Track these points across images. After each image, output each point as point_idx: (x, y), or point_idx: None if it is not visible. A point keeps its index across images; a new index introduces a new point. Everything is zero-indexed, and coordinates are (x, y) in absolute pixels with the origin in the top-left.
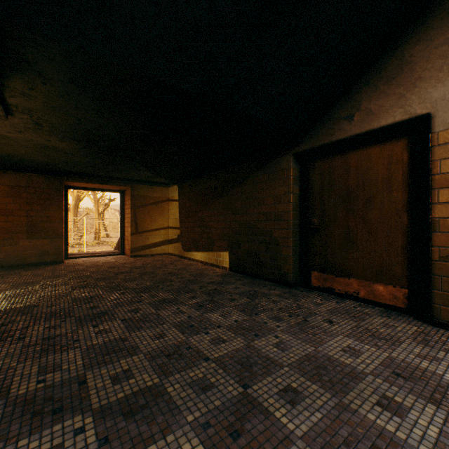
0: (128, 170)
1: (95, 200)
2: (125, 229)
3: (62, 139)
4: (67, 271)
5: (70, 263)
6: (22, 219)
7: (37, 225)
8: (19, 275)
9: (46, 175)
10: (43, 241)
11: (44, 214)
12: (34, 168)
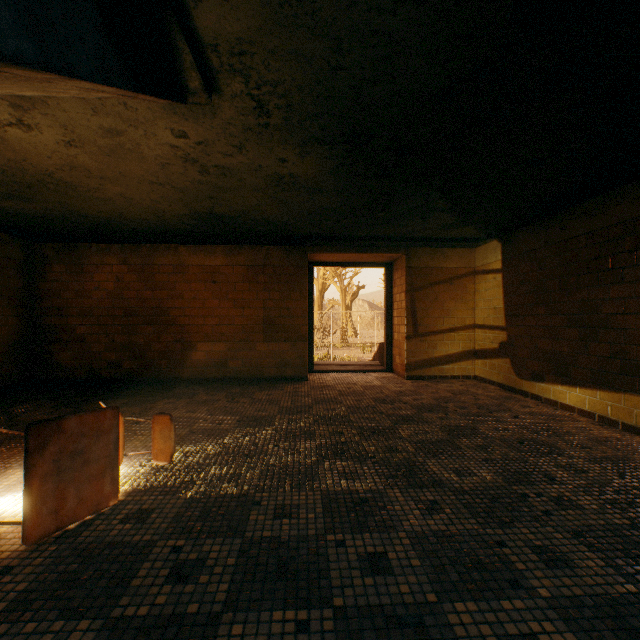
0: (409, 214)
1: (341, 289)
2: (392, 329)
3: (303, 150)
4: (312, 398)
5: (315, 381)
6: (258, 313)
7: (275, 321)
8: (251, 398)
9: (286, 247)
10: (282, 346)
11: (283, 305)
12: (271, 235)
